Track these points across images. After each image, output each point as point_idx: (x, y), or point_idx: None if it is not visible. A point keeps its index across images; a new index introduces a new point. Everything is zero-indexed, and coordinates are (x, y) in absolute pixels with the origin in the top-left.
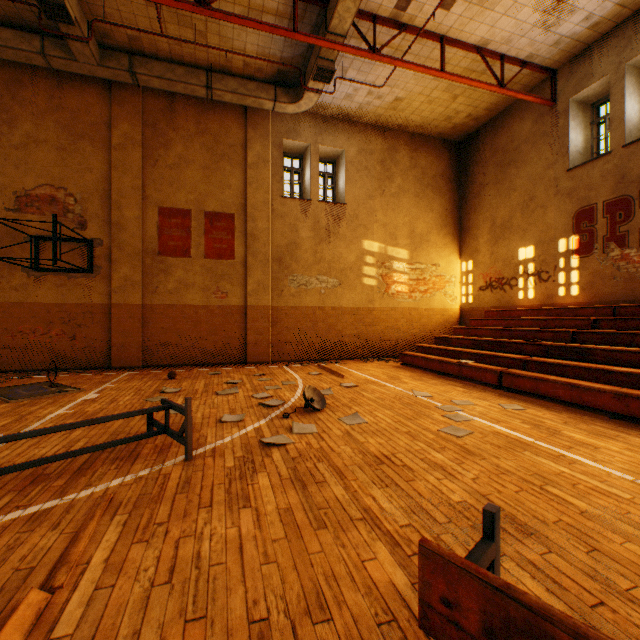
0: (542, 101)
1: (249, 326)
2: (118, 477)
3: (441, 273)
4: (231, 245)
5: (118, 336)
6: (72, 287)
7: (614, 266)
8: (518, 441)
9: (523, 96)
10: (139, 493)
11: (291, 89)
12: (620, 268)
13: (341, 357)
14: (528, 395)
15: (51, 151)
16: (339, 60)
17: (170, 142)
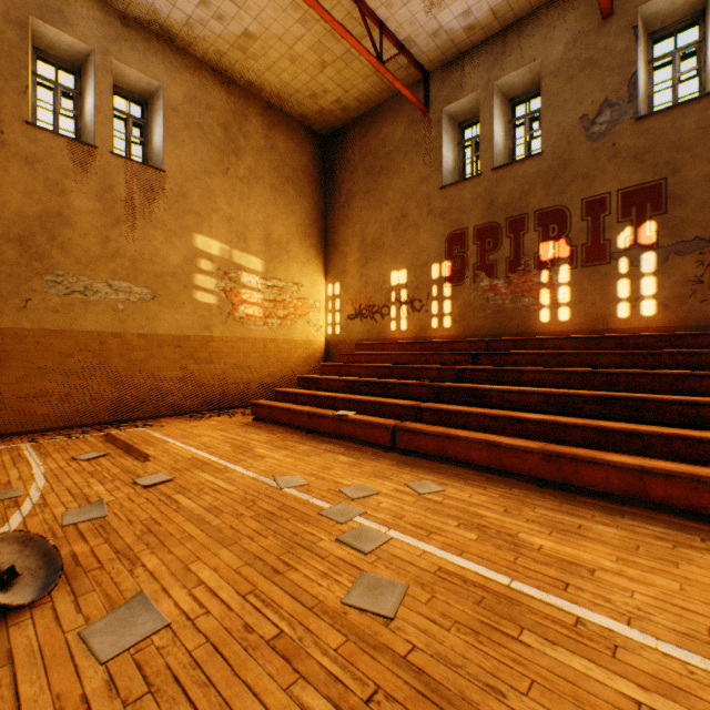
0: (418, 102)
1: None
2: None
3: (305, 295)
4: None
5: None
6: None
7: (484, 297)
8: (490, 592)
9: (401, 86)
10: None
11: None
12: (490, 299)
13: (157, 414)
14: (430, 457)
15: None
16: None
17: None
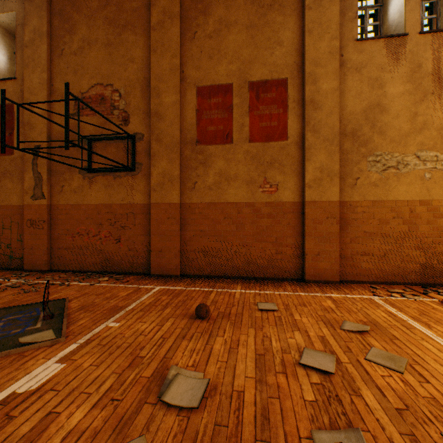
0: None
1: (307, 230)
2: None
3: None
4: (282, 121)
5: (156, 239)
6: (117, 187)
7: None
8: None
9: None
10: None
11: None
12: None
13: None
14: None
15: (100, 49)
16: None
17: (209, 6)
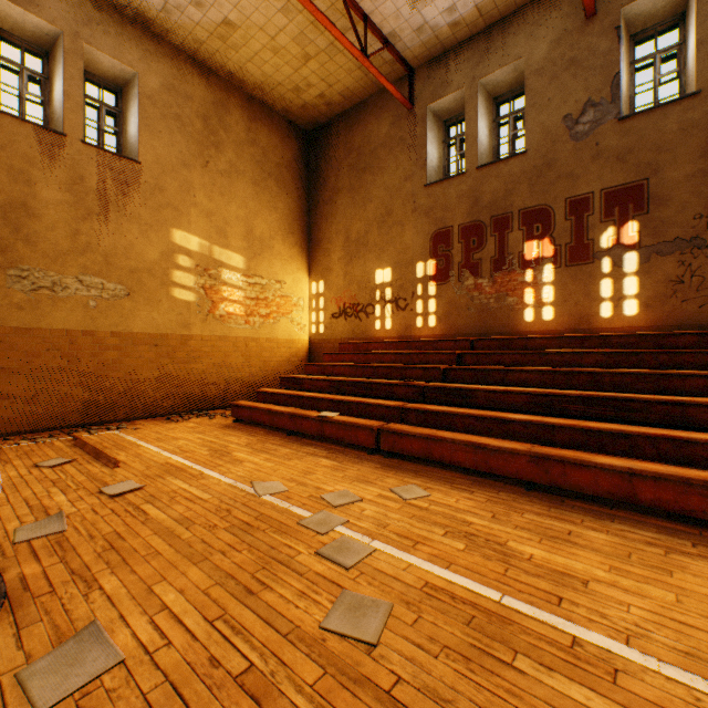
0: (403, 98)
1: None
2: None
3: (288, 293)
4: None
5: None
6: None
7: (469, 296)
8: (481, 610)
9: (386, 82)
10: None
11: None
12: (474, 298)
13: (132, 416)
14: (415, 460)
15: None
16: None
17: None
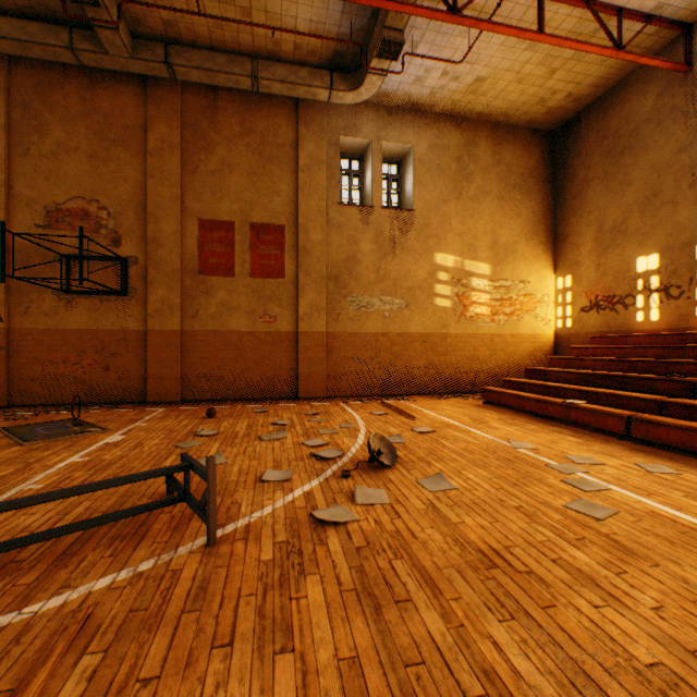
0: (673, 65)
1: (301, 355)
2: (109, 572)
3: (531, 291)
4: (280, 261)
5: (154, 367)
6: (105, 311)
7: None
8: (696, 531)
9: (647, 60)
10: (130, 607)
11: (350, 74)
12: None
13: (408, 392)
14: (673, 450)
15: (83, 160)
16: (408, 32)
17: (212, 145)
